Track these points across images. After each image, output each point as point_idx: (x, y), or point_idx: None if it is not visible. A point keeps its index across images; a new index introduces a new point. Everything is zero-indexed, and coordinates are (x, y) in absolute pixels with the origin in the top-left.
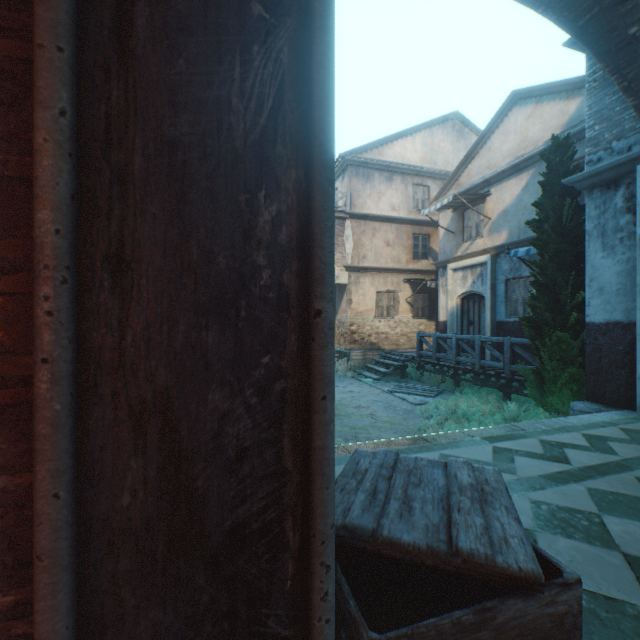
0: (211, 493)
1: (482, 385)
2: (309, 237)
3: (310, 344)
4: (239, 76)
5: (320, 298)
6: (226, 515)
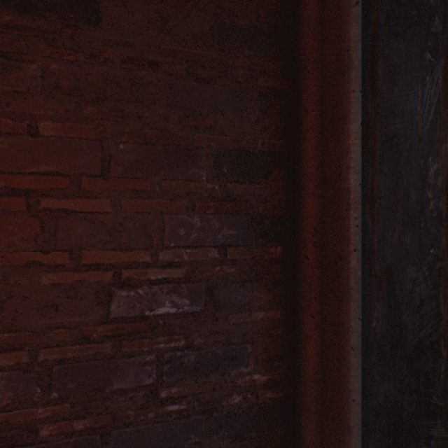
0: (408, 323)
1: None
2: None
3: None
4: (419, 95)
5: None
6: (414, 335)
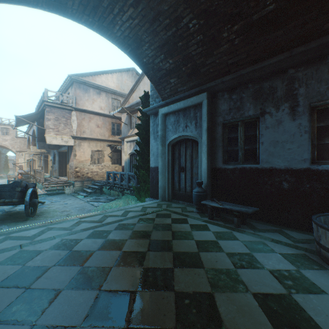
0: None
1: (130, 194)
2: None
3: None
4: None
5: None
6: None
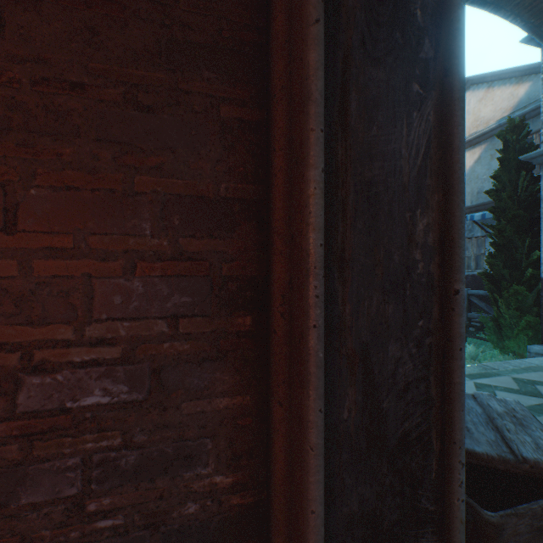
0: (390, 412)
1: None
2: (445, 239)
3: (448, 312)
4: (405, 134)
5: (458, 282)
6: (398, 427)
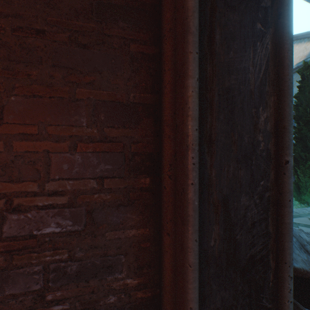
0: (241, 241)
1: None
2: (278, 127)
3: (280, 176)
4: (252, 57)
5: (288, 155)
6: (247, 251)
